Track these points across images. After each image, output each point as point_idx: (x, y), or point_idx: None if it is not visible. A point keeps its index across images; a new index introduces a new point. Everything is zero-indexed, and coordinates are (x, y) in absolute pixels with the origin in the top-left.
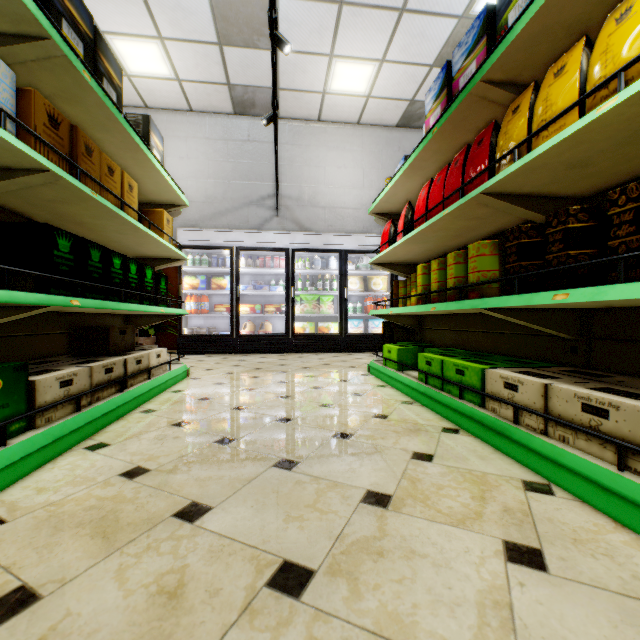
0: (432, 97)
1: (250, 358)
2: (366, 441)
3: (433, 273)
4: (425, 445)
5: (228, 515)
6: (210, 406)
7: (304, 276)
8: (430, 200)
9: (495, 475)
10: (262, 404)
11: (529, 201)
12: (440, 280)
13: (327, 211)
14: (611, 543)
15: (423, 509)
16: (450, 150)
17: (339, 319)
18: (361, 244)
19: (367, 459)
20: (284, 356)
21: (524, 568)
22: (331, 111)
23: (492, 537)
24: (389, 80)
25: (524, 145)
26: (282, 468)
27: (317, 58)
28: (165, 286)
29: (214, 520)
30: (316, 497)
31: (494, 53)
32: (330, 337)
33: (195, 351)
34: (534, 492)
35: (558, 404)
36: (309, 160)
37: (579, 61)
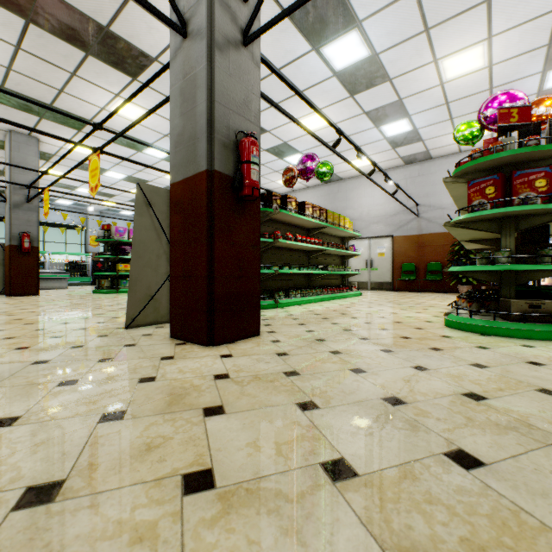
0: None
1: None
2: None
3: None
4: None
5: None
6: None
7: None
8: None
9: None
10: None
11: None
12: None
13: None
14: None
15: None
16: None
17: None
18: None
19: None
20: None
21: None
22: None
23: None
24: None
25: None
26: None
27: None
28: None
29: None
30: None
31: None
32: None
33: None
34: None
35: None
36: None
37: None
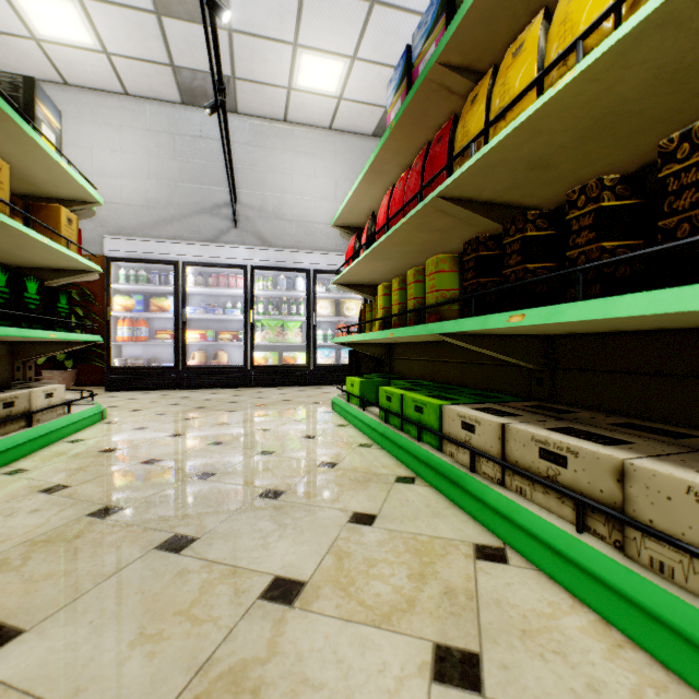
0: (393, 89)
1: (197, 394)
2: (299, 500)
3: (394, 294)
4: (370, 502)
5: (42, 644)
6: (111, 460)
7: (267, 298)
8: (391, 209)
9: (444, 539)
10: (184, 455)
11: (491, 210)
12: (401, 302)
13: (295, 225)
14: (566, 632)
15: (341, 601)
16: (413, 152)
17: (307, 348)
18: (332, 263)
19: (291, 527)
20: (240, 391)
21: (453, 691)
22: (299, 111)
23: (421, 640)
24: (362, 81)
25: (482, 139)
26: (168, 550)
27: (279, 46)
28: (67, 305)
29: (13, 656)
30: (197, 596)
31: (449, 27)
32: (296, 369)
33: (129, 387)
34: (485, 561)
35: (515, 448)
36: (274, 165)
37: (538, 36)
